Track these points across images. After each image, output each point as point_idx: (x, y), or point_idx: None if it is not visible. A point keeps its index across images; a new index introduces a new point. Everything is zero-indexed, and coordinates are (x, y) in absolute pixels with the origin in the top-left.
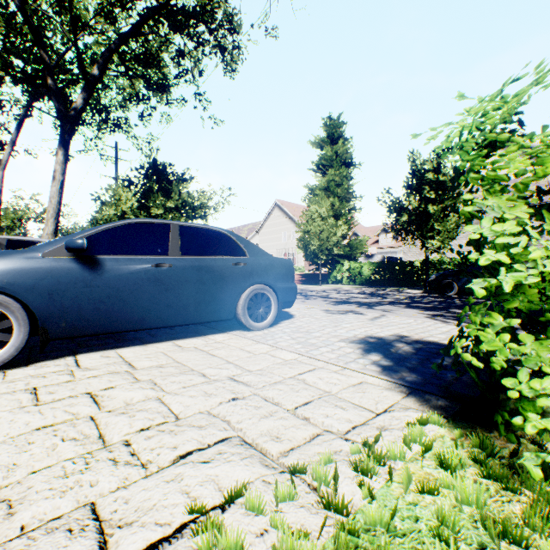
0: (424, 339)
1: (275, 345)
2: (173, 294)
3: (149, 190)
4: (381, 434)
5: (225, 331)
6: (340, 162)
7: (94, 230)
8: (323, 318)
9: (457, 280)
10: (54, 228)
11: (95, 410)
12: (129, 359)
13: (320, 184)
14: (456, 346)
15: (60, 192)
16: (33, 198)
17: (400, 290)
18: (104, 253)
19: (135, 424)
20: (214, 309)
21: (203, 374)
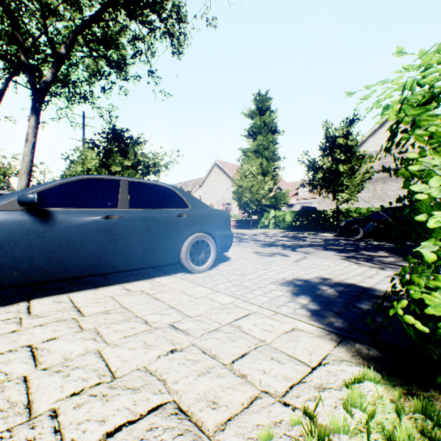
0: (344, 282)
1: (213, 288)
2: (121, 243)
3: (109, 151)
4: (322, 400)
5: (170, 273)
6: (267, 130)
7: (48, 185)
8: (255, 260)
9: (362, 226)
10: (27, 182)
11: (31, 368)
12: (78, 304)
13: (251, 147)
14: (397, 308)
15: (32, 151)
16: (15, 157)
17: (316, 234)
18: (56, 207)
19: (67, 387)
20: (160, 255)
21: (145, 321)
